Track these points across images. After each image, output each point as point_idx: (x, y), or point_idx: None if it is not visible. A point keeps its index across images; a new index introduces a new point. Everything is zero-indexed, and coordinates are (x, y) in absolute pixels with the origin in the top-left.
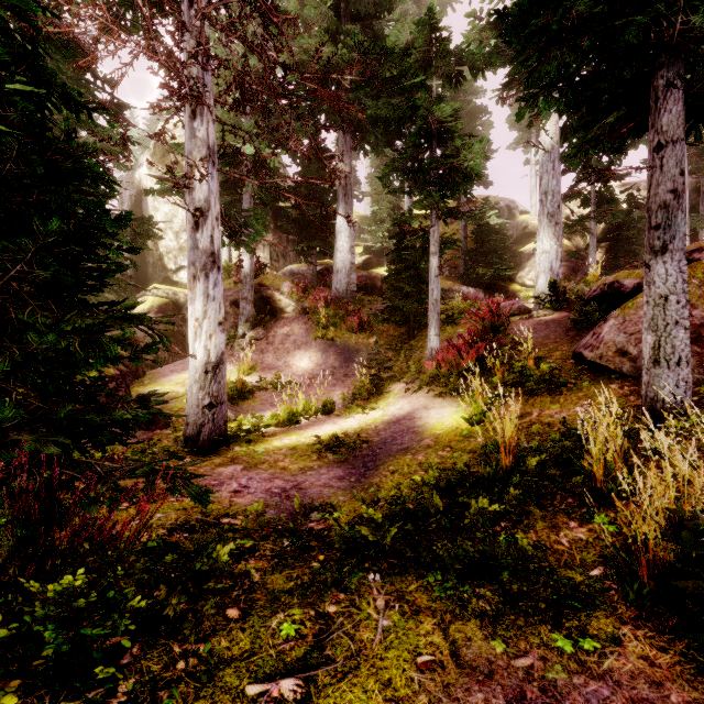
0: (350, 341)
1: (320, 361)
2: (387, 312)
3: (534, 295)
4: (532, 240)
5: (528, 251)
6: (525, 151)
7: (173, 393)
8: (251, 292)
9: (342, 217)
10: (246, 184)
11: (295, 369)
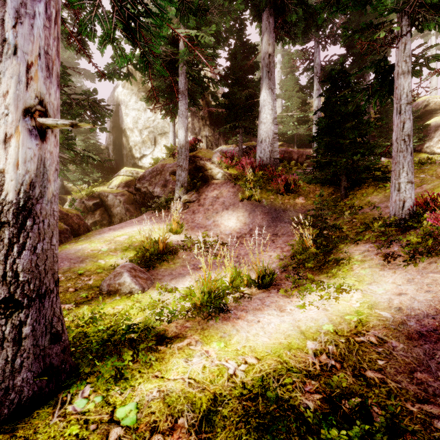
0: (276, 202)
1: (247, 220)
2: (317, 171)
3: None
4: (434, 116)
5: (434, 123)
6: (425, 38)
7: (94, 251)
8: (185, 160)
9: (266, 92)
10: (180, 61)
11: (223, 228)
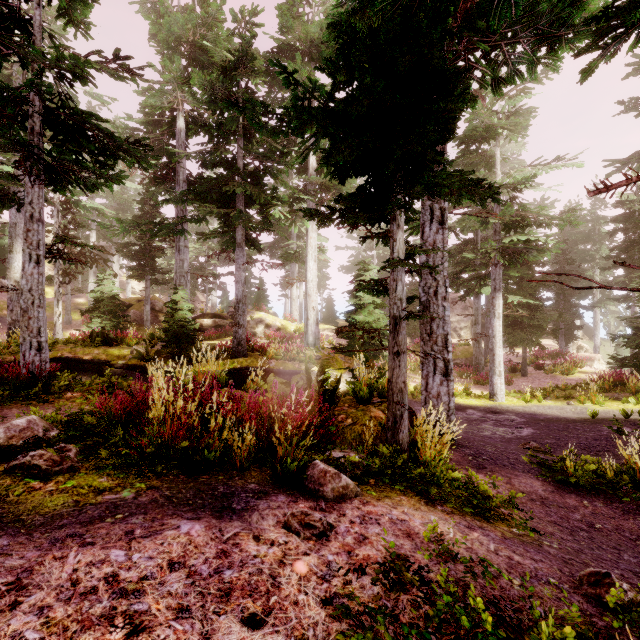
0: None
1: None
2: None
3: (88, 299)
4: None
5: None
6: None
7: None
8: None
9: None
10: None
11: None
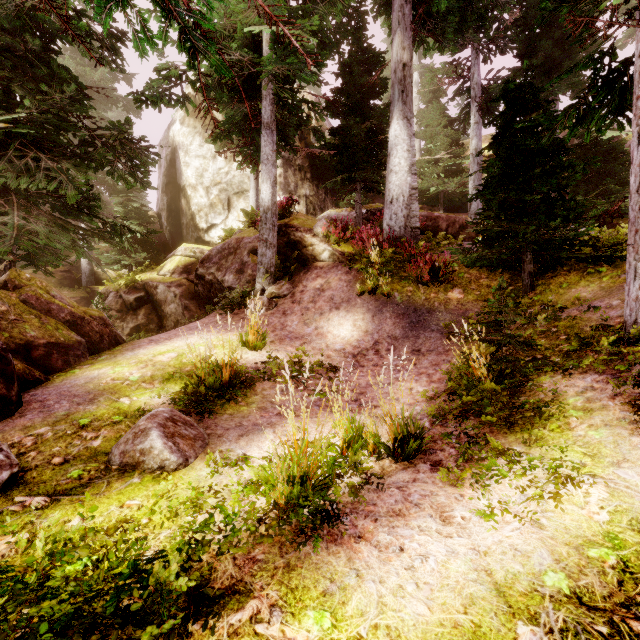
0: (416, 296)
1: (370, 327)
2: (484, 246)
3: None
4: None
5: None
6: None
7: (116, 381)
8: (272, 232)
9: (398, 123)
10: (263, 74)
11: (331, 339)
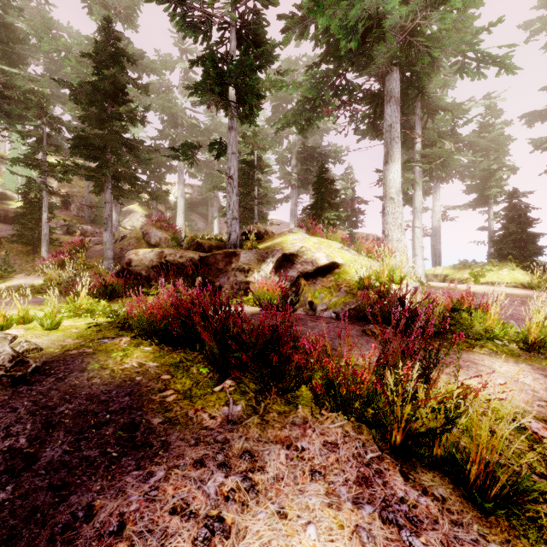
0: None
1: None
2: (16, 237)
3: None
4: (135, 202)
5: (130, 209)
6: None
7: None
8: None
9: None
10: None
11: None
